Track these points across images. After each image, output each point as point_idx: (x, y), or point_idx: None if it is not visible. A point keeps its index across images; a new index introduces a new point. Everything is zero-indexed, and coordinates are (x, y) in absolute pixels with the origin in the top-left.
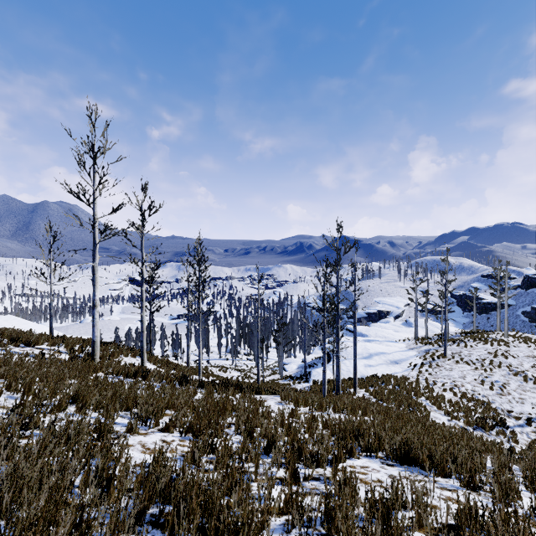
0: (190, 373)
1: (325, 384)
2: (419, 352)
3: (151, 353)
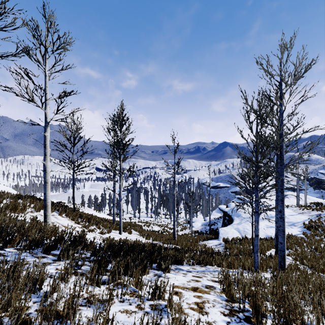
0: (110, 229)
1: (258, 251)
2: (310, 216)
3: (74, 209)
